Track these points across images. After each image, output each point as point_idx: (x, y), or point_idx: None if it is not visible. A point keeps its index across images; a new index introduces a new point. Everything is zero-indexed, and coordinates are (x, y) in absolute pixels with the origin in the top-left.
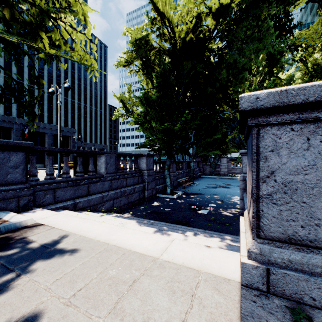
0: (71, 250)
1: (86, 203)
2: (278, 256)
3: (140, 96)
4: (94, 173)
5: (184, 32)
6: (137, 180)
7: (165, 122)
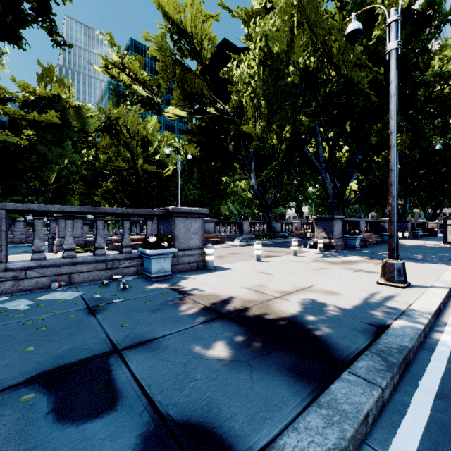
0: None
1: None
2: (63, 240)
3: None
4: None
5: None
6: None
7: None
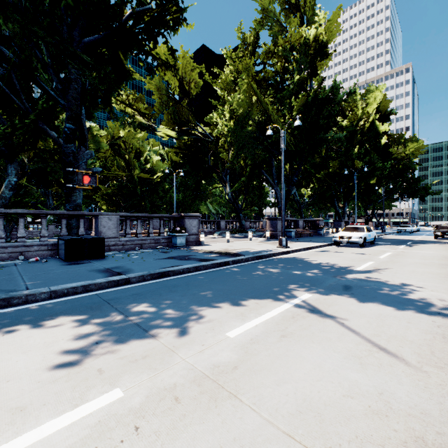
0: None
1: None
2: None
3: None
4: None
5: None
6: None
7: None
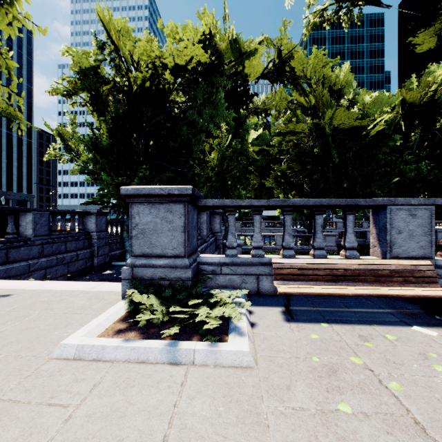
0: (1, 296)
1: (3, 272)
2: (138, 263)
3: (86, 142)
4: (15, 236)
5: (141, 80)
6: (82, 244)
7: (123, 173)
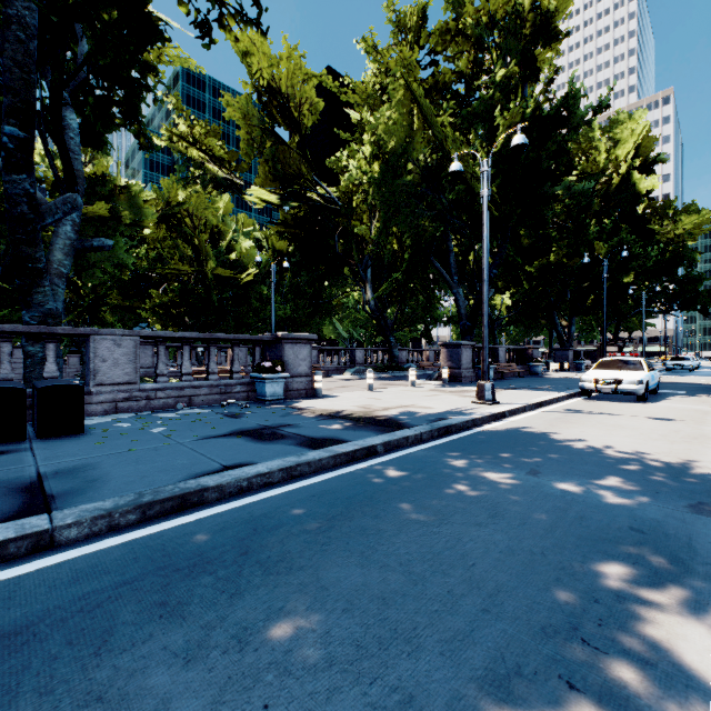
0: None
1: None
2: None
3: None
4: None
5: None
6: None
7: None
